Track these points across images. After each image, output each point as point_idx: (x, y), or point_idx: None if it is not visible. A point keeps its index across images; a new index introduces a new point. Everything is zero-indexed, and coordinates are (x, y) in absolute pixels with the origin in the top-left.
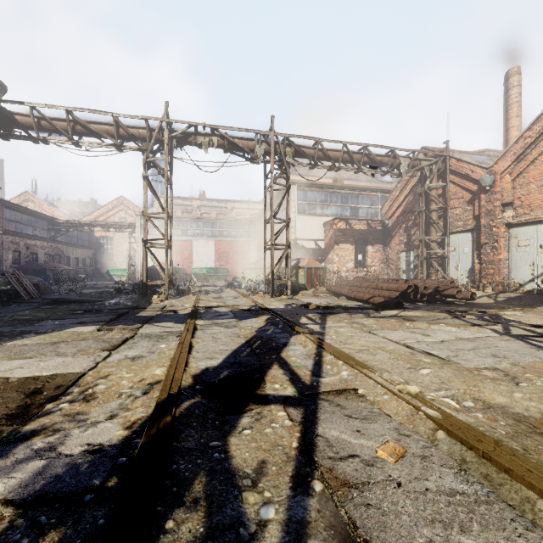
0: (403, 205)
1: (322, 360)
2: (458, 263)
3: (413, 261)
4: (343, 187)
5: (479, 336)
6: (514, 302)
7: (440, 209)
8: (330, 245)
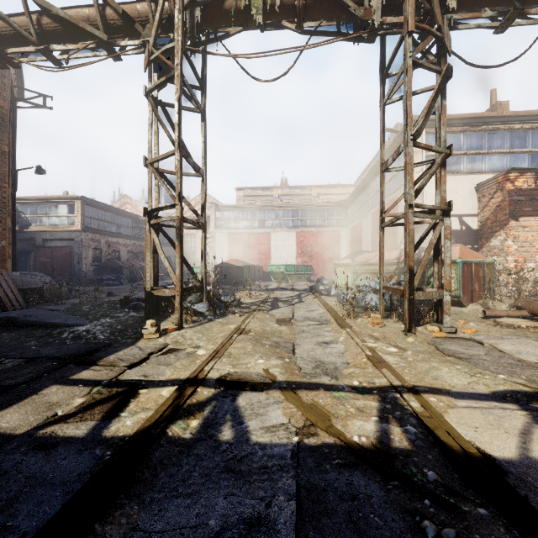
0: None
1: None
2: None
3: None
4: (516, 119)
5: None
6: None
7: None
8: (495, 222)
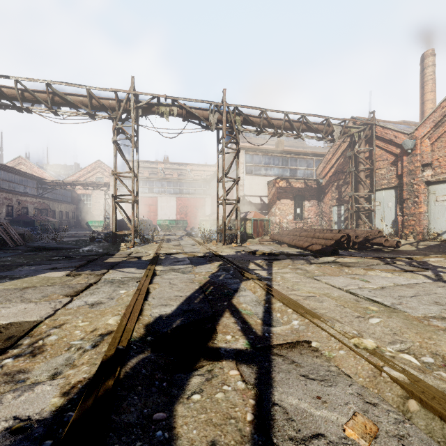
0: (335, 167)
1: (272, 307)
2: (383, 215)
3: (344, 214)
4: (283, 152)
5: (415, 282)
6: (434, 249)
7: (367, 169)
8: (273, 201)
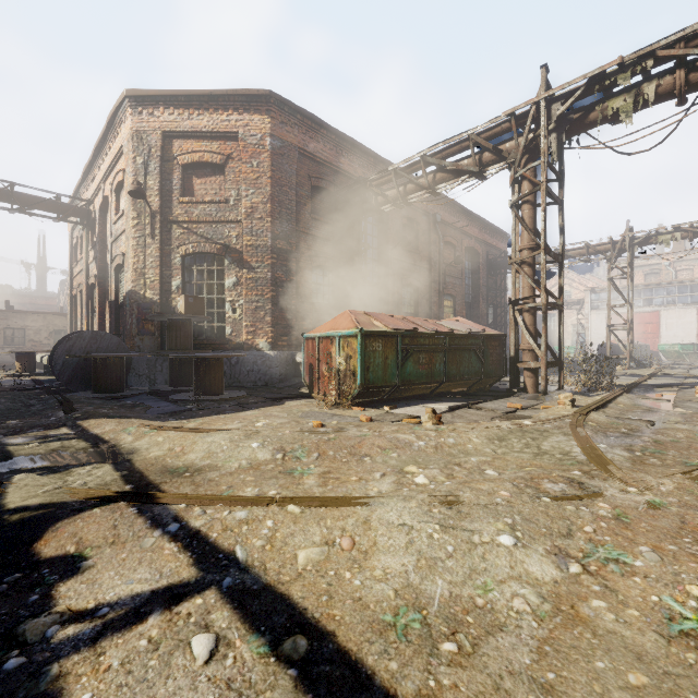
0: None
1: None
2: None
3: None
4: None
5: None
6: None
7: None
8: None
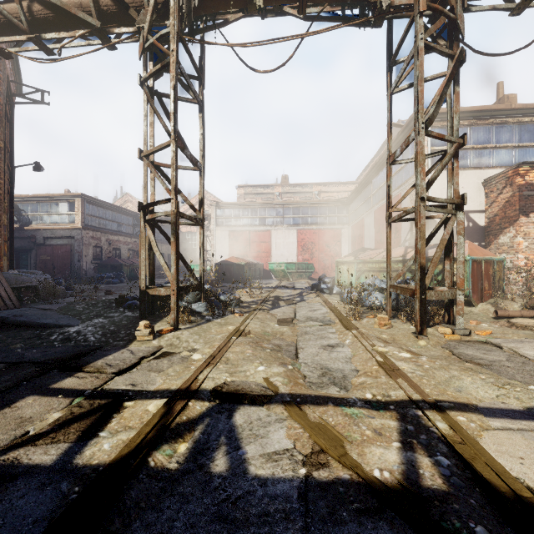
0: None
1: None
2: None
3: None
4: (525, 111)
5: None
6: None
7: None
8: (504, 218)
